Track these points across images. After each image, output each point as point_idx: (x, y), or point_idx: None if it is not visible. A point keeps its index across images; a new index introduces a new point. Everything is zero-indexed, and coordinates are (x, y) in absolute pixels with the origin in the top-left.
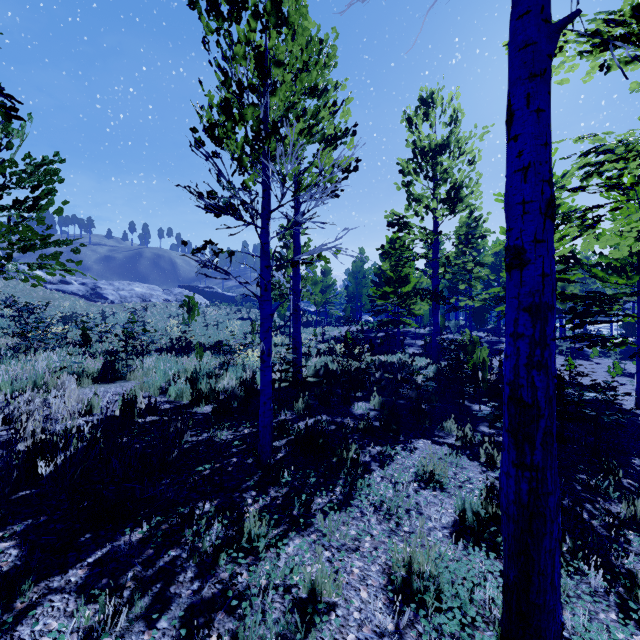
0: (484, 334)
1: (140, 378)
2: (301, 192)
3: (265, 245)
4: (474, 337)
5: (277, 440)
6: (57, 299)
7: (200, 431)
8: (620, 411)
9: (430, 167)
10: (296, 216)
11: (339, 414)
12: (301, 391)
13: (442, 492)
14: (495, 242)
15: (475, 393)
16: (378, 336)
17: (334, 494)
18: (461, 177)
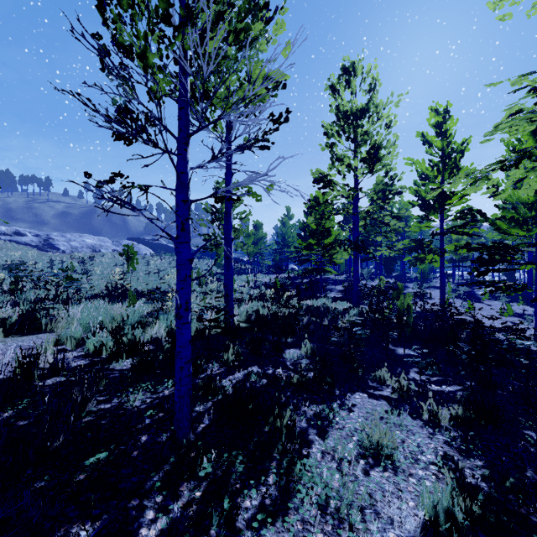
0: (391, 280)
1: (62, 328)
2: (226, 112)
3: (182, 175)
4: (399, 284)
5: (201, 403)
6: (10, 249)
7: (111, 395)
8: (528, 352)
9: (351, 131)
10: (222, 147)
11: (270, 364)
12: (232, 339)
13: (395, 471)
14: (400, 203)
15: (400, 337)
16: (303, 282)
17: (266, 488)
18: (379, 139)
